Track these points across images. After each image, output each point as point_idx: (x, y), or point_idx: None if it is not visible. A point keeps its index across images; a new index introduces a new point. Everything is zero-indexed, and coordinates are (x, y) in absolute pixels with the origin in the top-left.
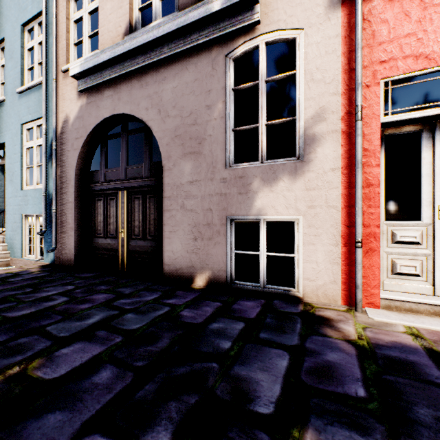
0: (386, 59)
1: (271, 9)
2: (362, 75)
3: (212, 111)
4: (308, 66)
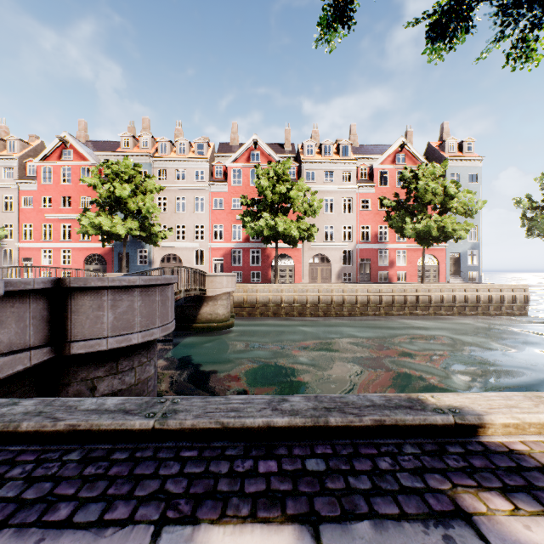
0: (22, 256)
1: (10, 245)
2: (20, 257)
3: (1, 257)
4: (14, 254)
